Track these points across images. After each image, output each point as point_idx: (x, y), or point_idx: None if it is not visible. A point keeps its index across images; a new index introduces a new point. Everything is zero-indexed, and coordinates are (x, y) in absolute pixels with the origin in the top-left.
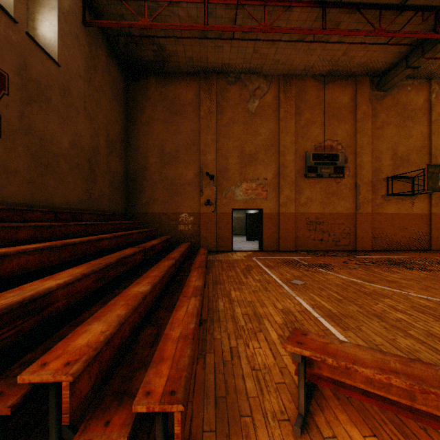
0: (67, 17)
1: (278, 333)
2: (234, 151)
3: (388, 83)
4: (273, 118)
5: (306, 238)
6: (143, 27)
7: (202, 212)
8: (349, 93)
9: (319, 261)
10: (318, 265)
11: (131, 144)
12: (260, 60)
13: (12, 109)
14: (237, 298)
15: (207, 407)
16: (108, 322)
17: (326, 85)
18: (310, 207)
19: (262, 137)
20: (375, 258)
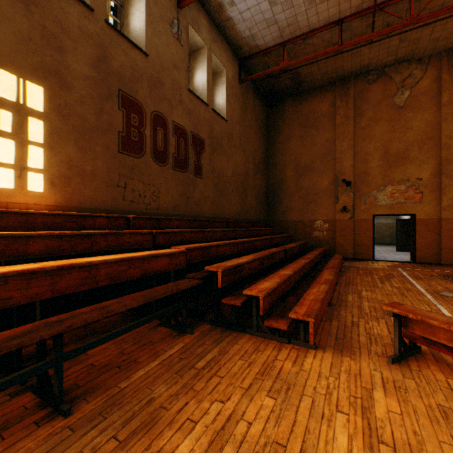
0: (230, 85)
1: None
2: (375, 153)
3: None
4: (431, 106)
5: None
6: (282, 69)
7: (337, 219)
8: None
9: None
10: None
11: (270, 162)
12: (409, 47)
13: (206, 160)
14: (367, 296)
15: (329, 339)
16: (272, 282)
17: None
18: None
19: (414, 131)
20: None
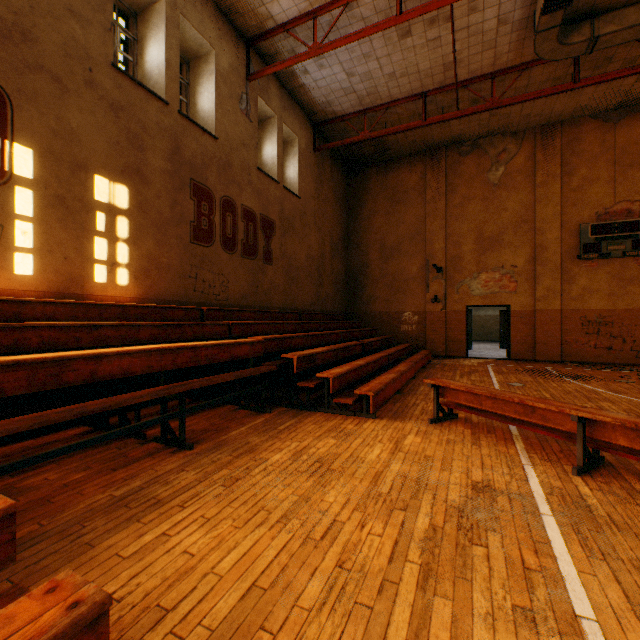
0: (303, 155)
1: None
2: (468, 236)
3: None
4: (526, 186)
5: (580, 345)
6: (362, 140)
7: (428, 311)
8: None
9: (580, 373)
10: (572, 375)
11: (352, 242)
12: (501, 121)
13: (277, 244)
14: None
15: (389, 413)
16: (342, 369)
17: (617, 122)
18: (587, 302)
19: (508, 213)
20: None
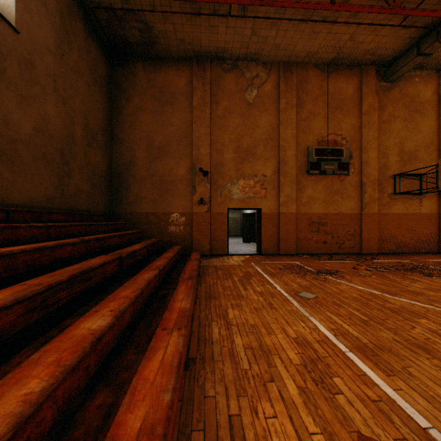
0: None
1: (297, 384)
2: (230, 145)
3: (396, 73)
4: (273, 109)
5: (308, 241)
6: None
7: (195, 212)
8: (354, 83)
9: (325, 267)
10: (325, 271)
11: (116, 136)
12: (258, 45)
13: None
14: (236, 320)
15: None
16: None
17: (329, 75)
18: (312, 207)
19: (260, 130)
20: (385, 262)
